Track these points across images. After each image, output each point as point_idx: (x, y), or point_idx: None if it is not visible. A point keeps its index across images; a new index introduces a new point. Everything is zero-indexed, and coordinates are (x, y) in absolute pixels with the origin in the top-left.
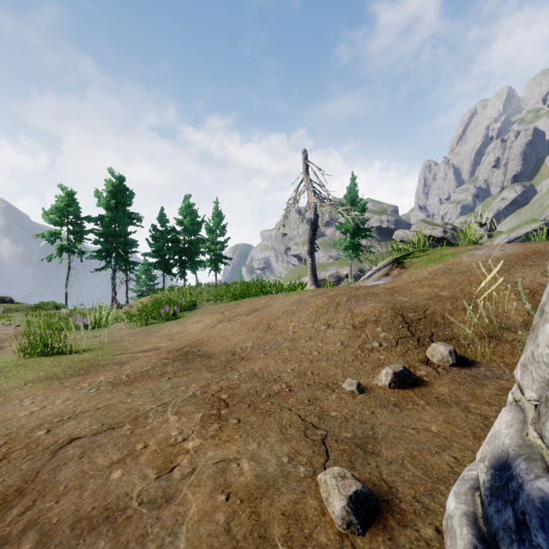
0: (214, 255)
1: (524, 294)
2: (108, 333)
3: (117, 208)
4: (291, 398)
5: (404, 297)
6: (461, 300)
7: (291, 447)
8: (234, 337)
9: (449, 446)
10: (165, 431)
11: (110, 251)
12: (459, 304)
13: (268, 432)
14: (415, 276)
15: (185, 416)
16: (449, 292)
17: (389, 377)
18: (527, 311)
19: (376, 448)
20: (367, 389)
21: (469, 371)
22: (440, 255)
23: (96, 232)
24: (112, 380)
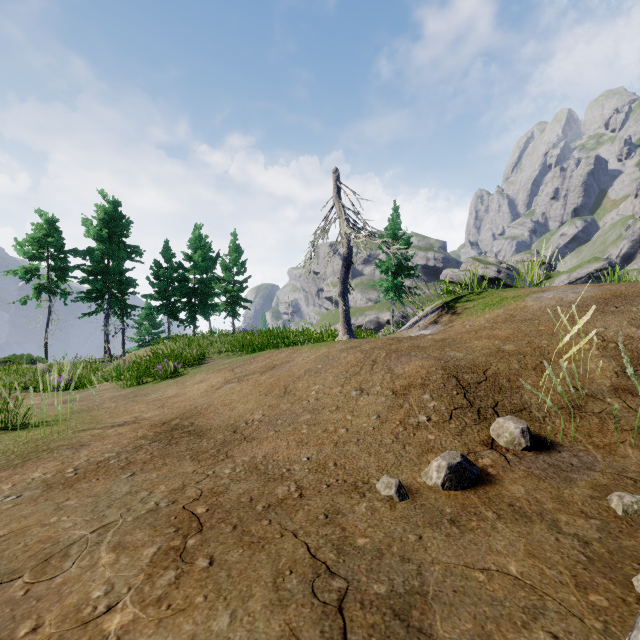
0: (230, 297)
1: (624, 353)
2: (88, 396)
3: (110, 239)
4: (300, 511)
5: (458, 352)
6: (529, 357)
7: (285, 621)
8: (240, 405)
9: (541, 608)
10: (84, 587)
11: (101, 292)
12: (528, 362)
13: (254, 587)
14: (470, 325)
15: (128, 553)
16: (514, 346)
17: (442, 473)
18: (615, 372)
19: (425, 617)
20: (411, 492)
21: (549, 458)
22: (499, 298)
23: (84, 269)
24: (50, 477)
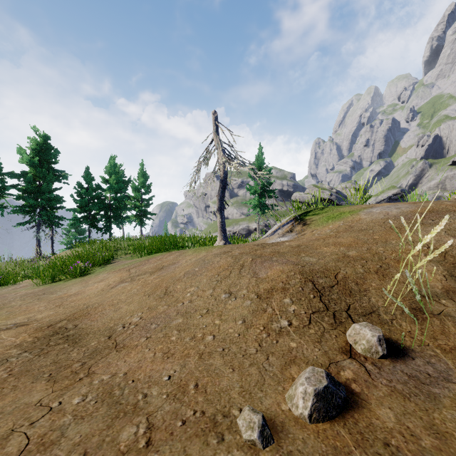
0: (139, 211)
1: None
2: (5, 293)
3: (41, 165)
4: None
5: (311, 257)
6: (371, 261)
7: None
8: (125, 305)
9: None
10: None
11: (34, 206)
12: (370, 267)
13: None
14: (318, 233)
15: None
16: (356, 252)
17: (308, 402)
18: (443, 275)
19: None
20: (276, 430)
21: (406, 367)
22: (338, 212)
23: (19, 188)
24: None
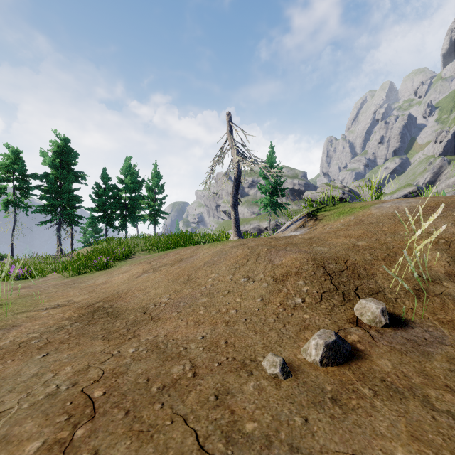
0: (152, 210)
1: None
2: (37, 283)
3: (62, 166)
4: (192, 392)
5: (323, 247)
6: (379, 250)
7: None
8: (152, 290)
9: None
10: None
11: (55, 206)
12: (378, 255)
13: None
14: (329, 227)
15: (9, 450)
16: (365, 242)
17: (320, 351)
18: (447, 261)
19: None
20: (294, 370)
21: (406, 334)
22: (349, 208)
23: (42, 189)
24: None
